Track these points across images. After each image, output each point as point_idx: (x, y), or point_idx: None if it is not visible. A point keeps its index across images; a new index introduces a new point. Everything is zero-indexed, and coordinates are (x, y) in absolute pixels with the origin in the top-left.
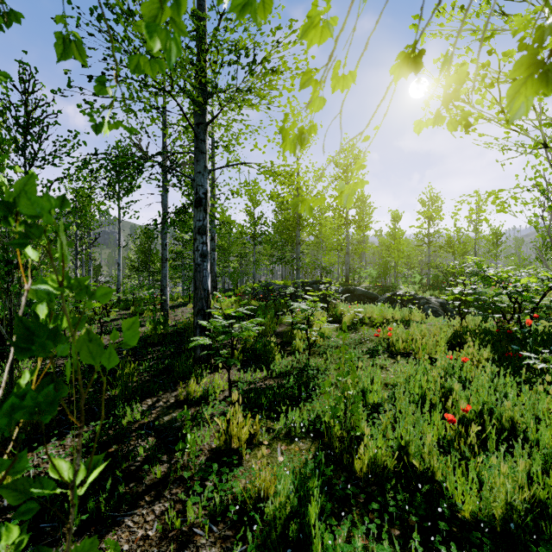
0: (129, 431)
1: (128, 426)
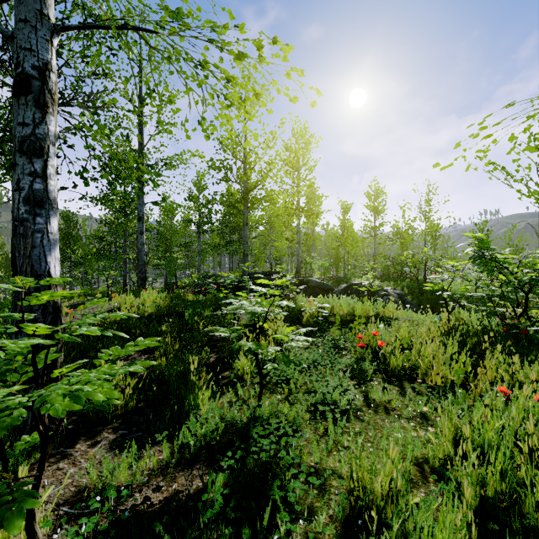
0: None
1: None
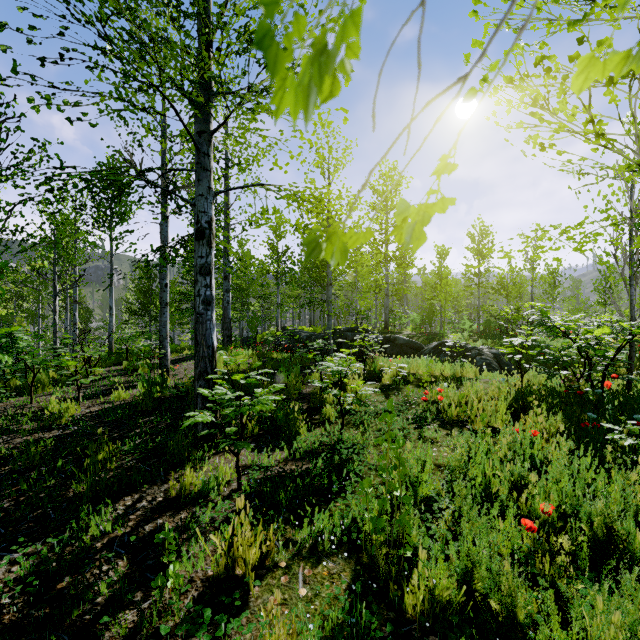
0: (93, 551)
1: (92, 542)
